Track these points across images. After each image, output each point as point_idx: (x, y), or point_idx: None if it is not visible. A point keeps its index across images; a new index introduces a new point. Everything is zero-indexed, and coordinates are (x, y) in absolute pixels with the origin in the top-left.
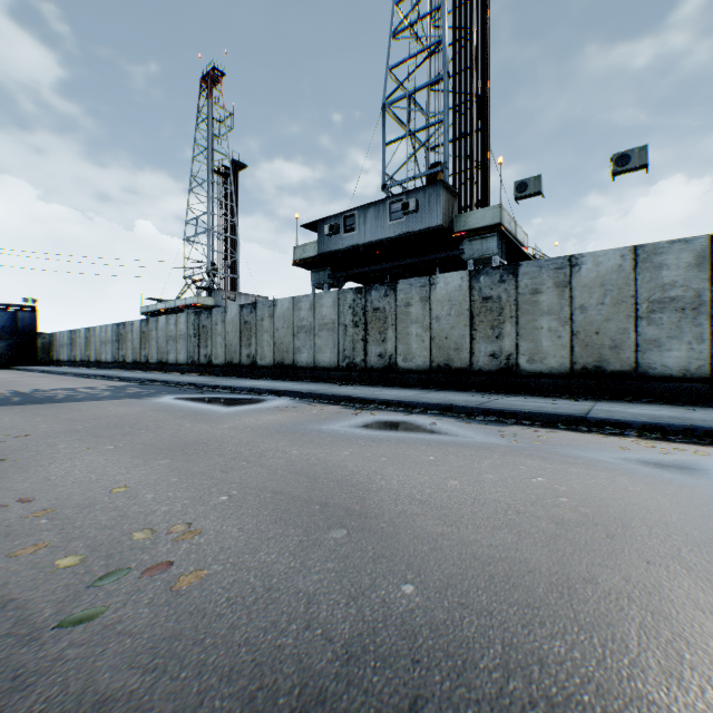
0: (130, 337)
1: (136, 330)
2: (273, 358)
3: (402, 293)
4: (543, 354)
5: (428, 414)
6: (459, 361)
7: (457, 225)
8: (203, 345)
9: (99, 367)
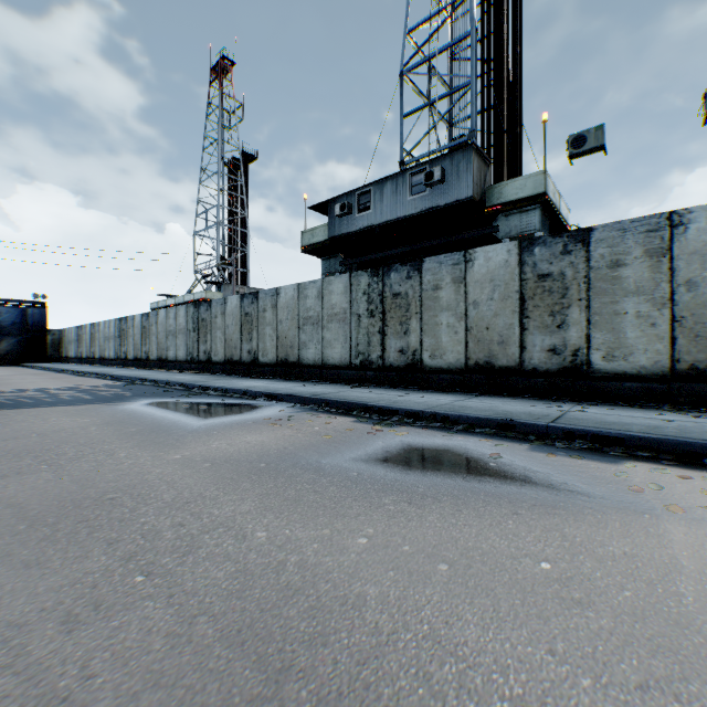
0: (132, 332)
1: (137, 325)
2: (276, 354)
3: (429, 274)
4: (627, 349)
5: (478, 435)
6: (505, 358)
7: (490, 198)
8: (202, 341)
9: (103, 364)
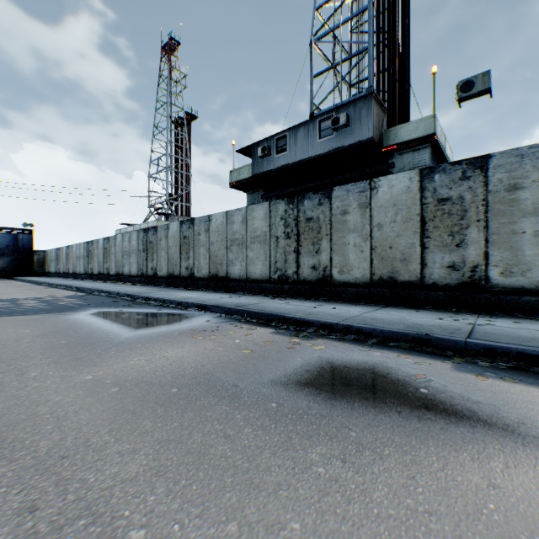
0: (96, 252)
1: (100, 247)
2: (208, 270)
3: (338, 200)
4: (524, 265)
5: (395, 350)
6: (407, 273)
7: (386, 139)
8: (150, 259)
9: (75, 277)
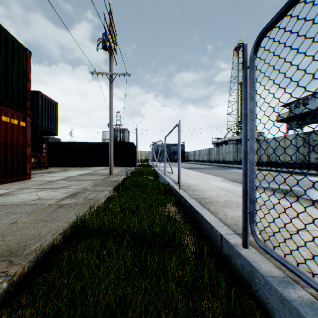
0: (213, 152)
1: (215, 150)
2: (266, 159)
3: None
4: None
5: None
6: None
7: None
8: (238, 155)
9: (202, 162)
